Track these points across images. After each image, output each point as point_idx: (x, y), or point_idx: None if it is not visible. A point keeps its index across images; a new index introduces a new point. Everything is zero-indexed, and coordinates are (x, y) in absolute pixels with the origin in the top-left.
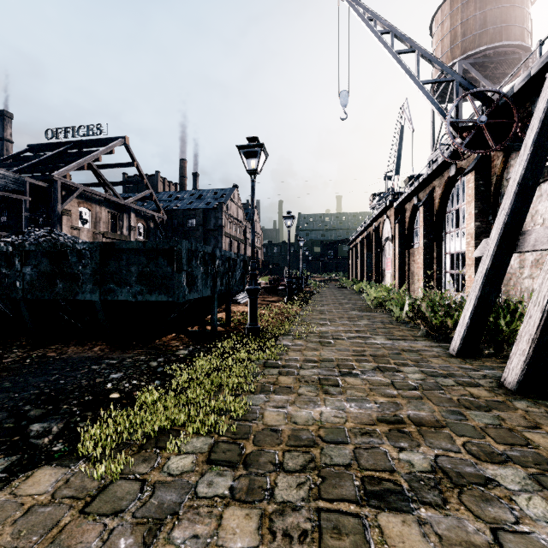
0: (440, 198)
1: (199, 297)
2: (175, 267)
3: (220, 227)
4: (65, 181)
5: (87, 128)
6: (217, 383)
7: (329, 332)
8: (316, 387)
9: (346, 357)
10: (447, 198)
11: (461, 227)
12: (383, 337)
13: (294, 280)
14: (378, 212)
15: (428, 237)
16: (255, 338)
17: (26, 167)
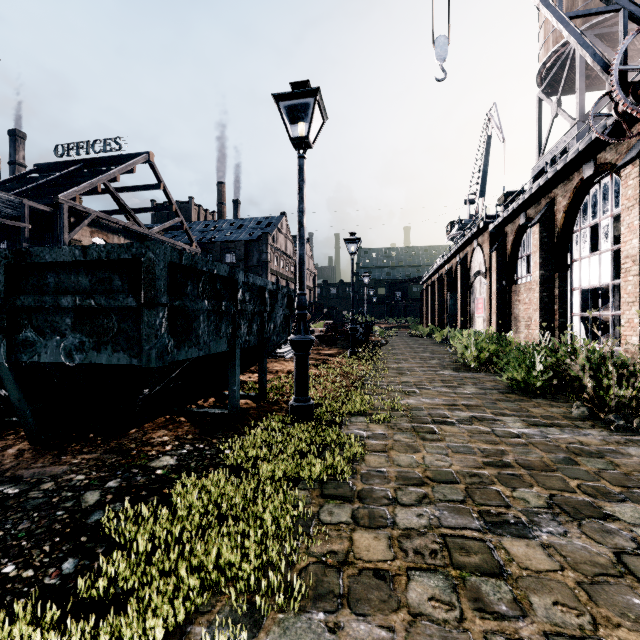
0: (565, 211)
1: (201, 355)
2: (141, 297)
3: (265, 262)
4: (73, 204)
5: (104, 143)
6: (212, 561)
7: (423, 409)
8: (447, 579)
9: (476, 470)
10: (576, 211)
11: (600, 250)
12: (517, 420)
13: (358, 326)
14: (466, 239)
15: (546, 267)
16: (305, 424)
17: (30, 189)
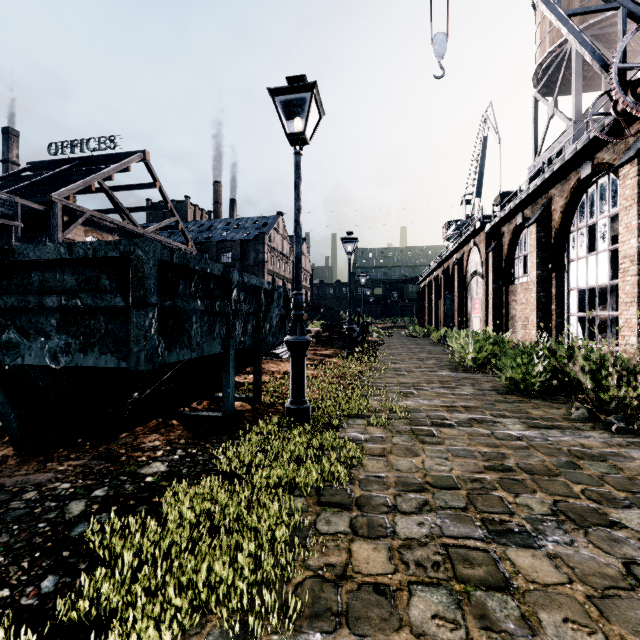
0: (563, 211)
1: (193, 357)
2: (130, 297)
3: (261, 262)
4: (67, 203)
5: (98, 141)
6: (202, 577)
7: (421, 410)
8: (451, 594)
9: (477, 474)
10: (573, 211)
11: (597, 250)
12: (517, 422)
13: (355, 326)
14: (463, 239)
15: (543, 267)
16: (301, 427)
17: (22, 187)
